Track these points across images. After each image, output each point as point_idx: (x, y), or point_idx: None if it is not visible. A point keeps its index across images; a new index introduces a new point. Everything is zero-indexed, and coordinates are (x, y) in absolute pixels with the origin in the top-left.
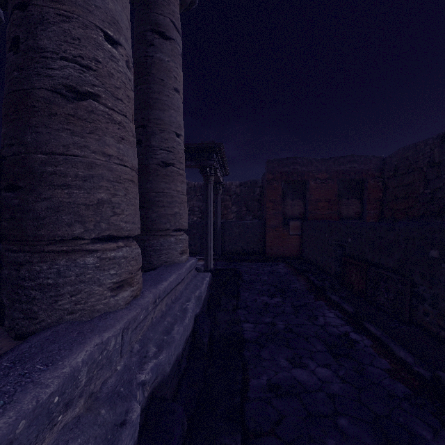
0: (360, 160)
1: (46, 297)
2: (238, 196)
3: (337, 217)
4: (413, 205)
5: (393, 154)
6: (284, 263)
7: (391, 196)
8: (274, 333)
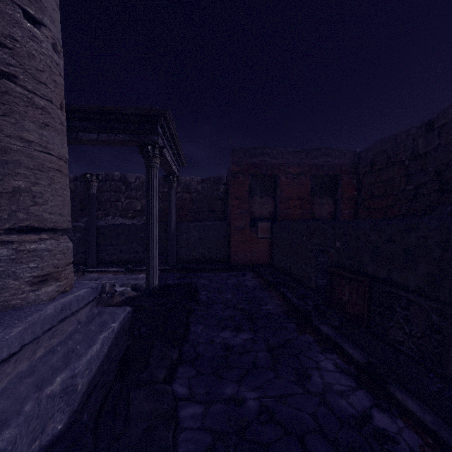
0: (334, 153)
1: None
2: (199, 194)
3: (310, 217)
4: (393, 203)
5: (369, 148)
6: (251, 272)
7: (367, 194)
8: (241, 429)
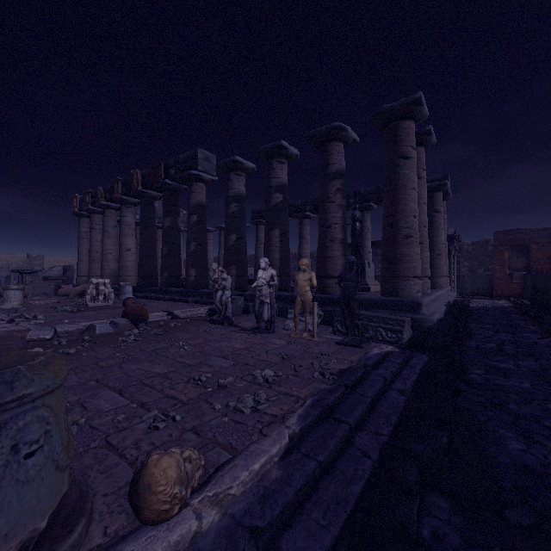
0: None
1: (436, 284)
2: (469, 253)
3: None
4: None
5: None
6: (505, 301)
7: None
8: (483, 309)
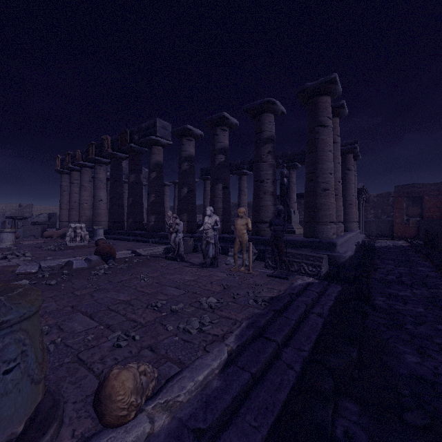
0: None
1: (348, 228)
2: (375, 203)
3: None
4: None
5: None
6: (404, 241)
7: None
8: (385, 248)
